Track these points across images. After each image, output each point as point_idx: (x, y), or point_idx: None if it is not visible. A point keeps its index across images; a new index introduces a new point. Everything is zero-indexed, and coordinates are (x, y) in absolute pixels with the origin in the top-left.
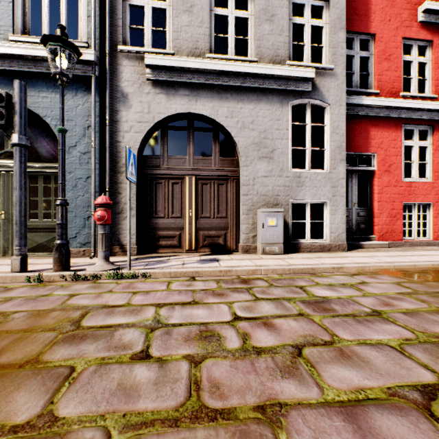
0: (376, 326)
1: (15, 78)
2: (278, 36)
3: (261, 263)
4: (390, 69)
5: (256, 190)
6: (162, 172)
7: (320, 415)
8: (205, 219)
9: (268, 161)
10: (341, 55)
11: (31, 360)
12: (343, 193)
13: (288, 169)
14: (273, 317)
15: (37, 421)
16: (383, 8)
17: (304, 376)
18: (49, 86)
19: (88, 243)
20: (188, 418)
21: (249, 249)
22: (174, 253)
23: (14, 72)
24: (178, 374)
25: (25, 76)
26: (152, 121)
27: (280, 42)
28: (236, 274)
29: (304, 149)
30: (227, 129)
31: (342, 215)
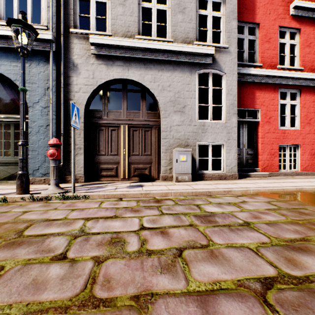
0: (244, 234)
1: None
2: (188, 23)
3: (173, 187)
4: (270, 49)
5: (172, 135)
6: (103, 122)
7: (180, 302)
8: (135, 156)
9: (181, 114)
10: (234, 38)
11: None
12: (235, 137)
13: (195, 119)
14: (169, 227)
15: None
16: (265, 5)
17: (177, 272)
18: (18, 57)
19: (48, 174)
20: (77, 306)
21: (167, 178)
22: (112, 181)
23: None
24: (82, 271)
25: (0, 50)
26: (96, 84)
27: (190, 28)
28: (153, 195)
29: (207, 105)
30: (151, 90)
31: (235, 153)
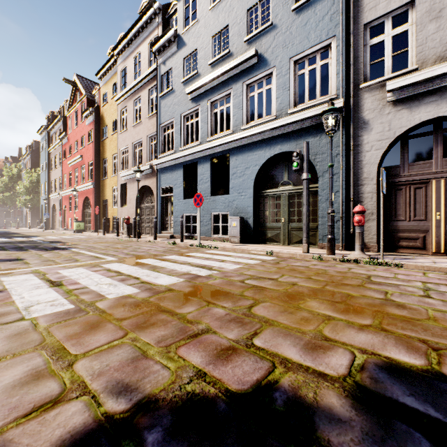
0: None
1: (290, 136)
2: None
3: None
4: None
5: None
6: (402, 179)
7: None
8: None
9: None
10: None
11: (360, 285)
12: None
13: None
14: None
15: (385, 299)
16: None
17: None
18: (310, 134)
19: (336, 240)
20: None
21: None
22: (416, 254)
23: (289, 132)
24: None
25: (296, 132)
26: (392, 136)
27: None
28: None
29: None
30: None
31: None
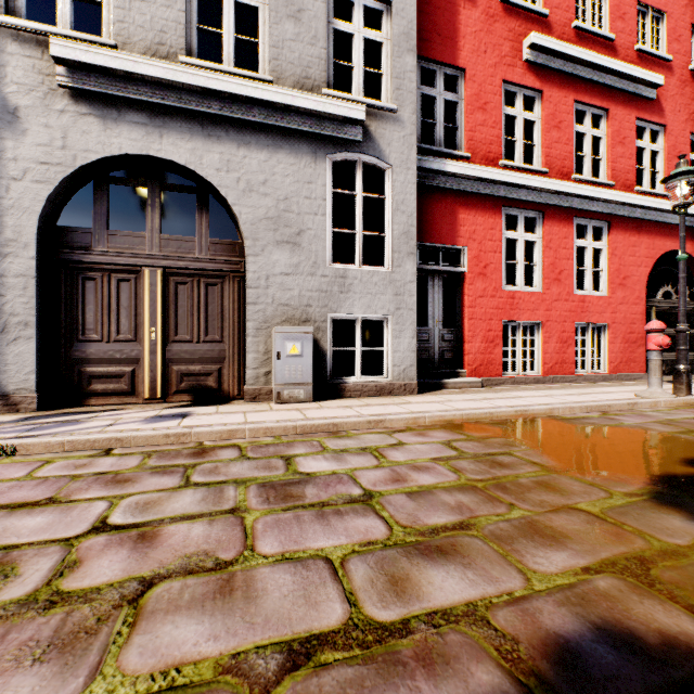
0: (342, 523)
1: None
2: (310, 46)
3: (259, 417)
4: (486, 124)
5: (271, 296)
6: (95, 259)
7: None
8: (182, 344)
9: (292, 249)
10: (409, 91)
11: None
12: (413, 305)
13: (326, 263)
14: (172, 521)
15: None
16: (477, 33)
17: (87, 652)
18: None
19: None
20: None
21: (258, 394)
22: (121, 405)
23: None
24: None
25: None
26: (71, 163)
27: (313, 57)
28: (199, 439)
29: (352, 232)
30: (219, 190)
31: (411, 338)
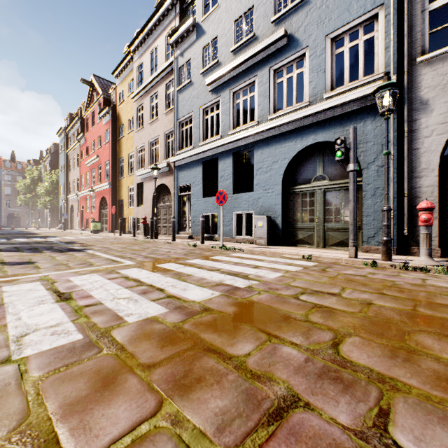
0: None
1: (326, 123)
2: None
3: None
4: None
5: None
6: None
7: None
8: None
9: None
10: None
11: None
12: None
13: None
14: None
15: None
16: None
17: None
18: (351, 120)
19: None
20: None
21: None
22: None
23: (326, 119)
24: None
25: (333, 119)
26: None
27: None
28: None
29: None
30: None
31: None
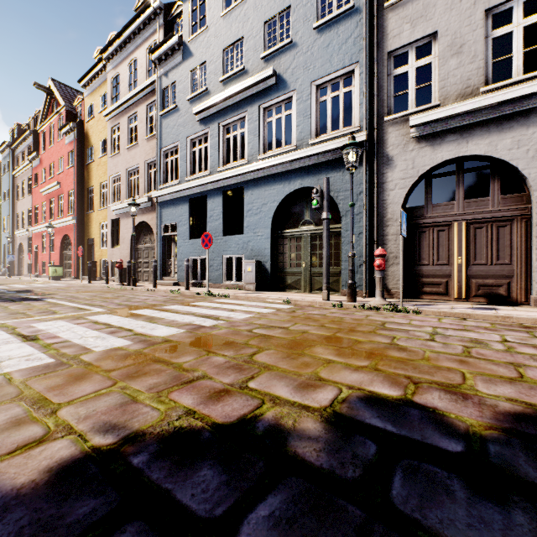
0: None
1: (312, 169)
2: None
3: None
4: None
5: None
6: (425, 221)
7: None
8: (478, 266)
9: None
10: None
11: (371, 331)
12: None
13: None
14: None
15: (391, 343)
16: None
17: None
18: (332, 168)
19: (360, 286)
20: (463, 356)
21: None
22: (439, 300)
23: (311, 165)
24: (455, 348)
25: (318, 166)
26: (416, 175)
27: None
28: (518, 321)
29: None
30: (510, 163)
31: None
